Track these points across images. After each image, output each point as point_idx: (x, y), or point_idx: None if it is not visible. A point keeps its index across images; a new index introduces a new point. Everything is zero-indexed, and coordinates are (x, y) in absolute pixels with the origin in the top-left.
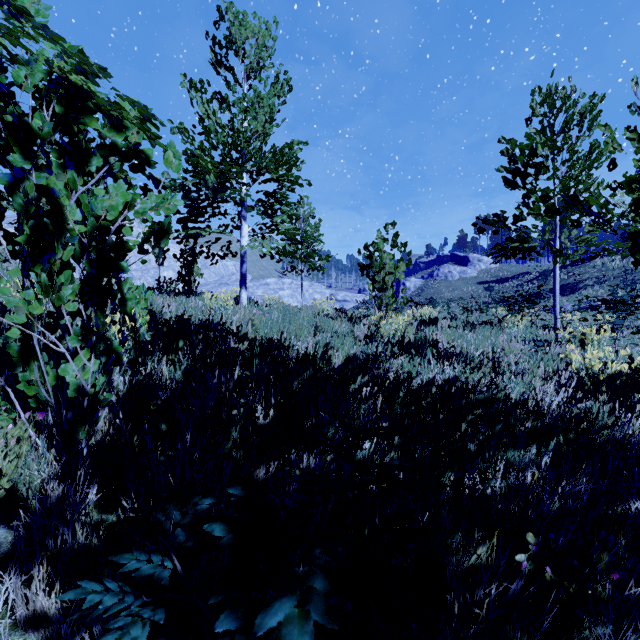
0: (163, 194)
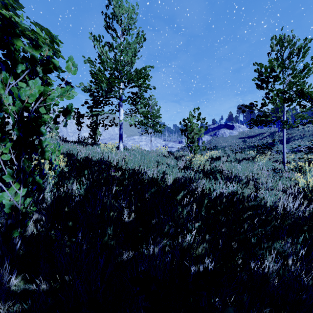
0: (65, 88)
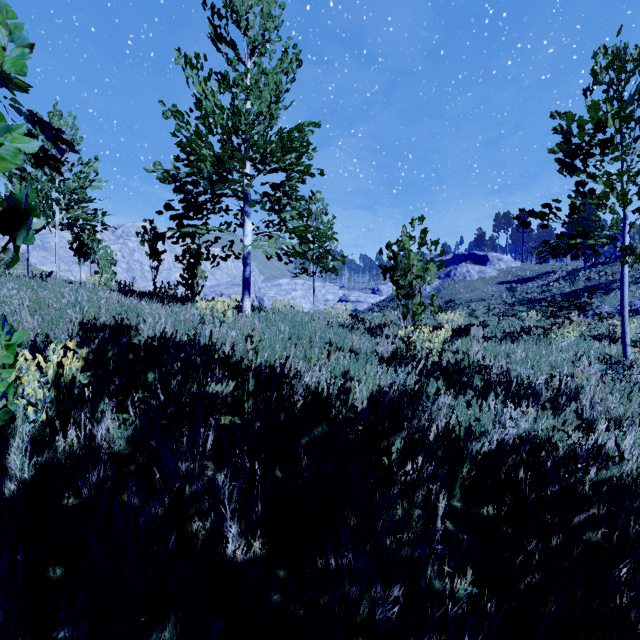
0: None
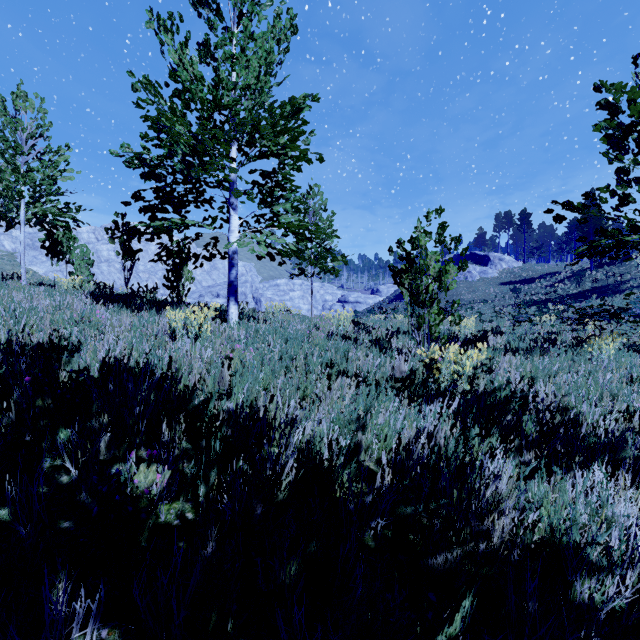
0: None
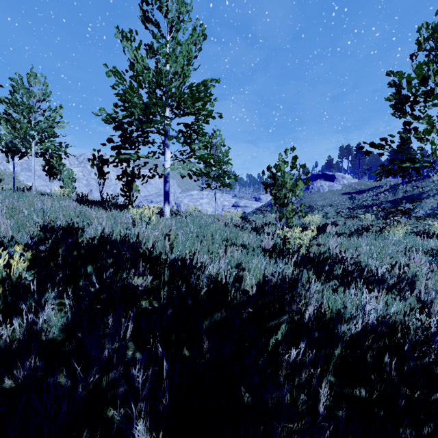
0: None
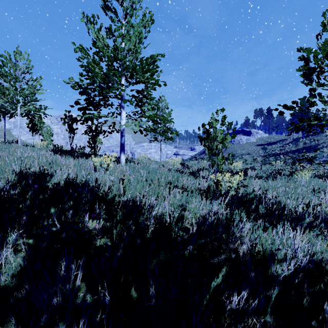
0: None
